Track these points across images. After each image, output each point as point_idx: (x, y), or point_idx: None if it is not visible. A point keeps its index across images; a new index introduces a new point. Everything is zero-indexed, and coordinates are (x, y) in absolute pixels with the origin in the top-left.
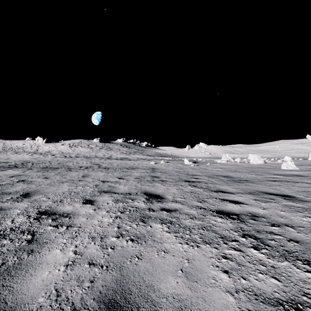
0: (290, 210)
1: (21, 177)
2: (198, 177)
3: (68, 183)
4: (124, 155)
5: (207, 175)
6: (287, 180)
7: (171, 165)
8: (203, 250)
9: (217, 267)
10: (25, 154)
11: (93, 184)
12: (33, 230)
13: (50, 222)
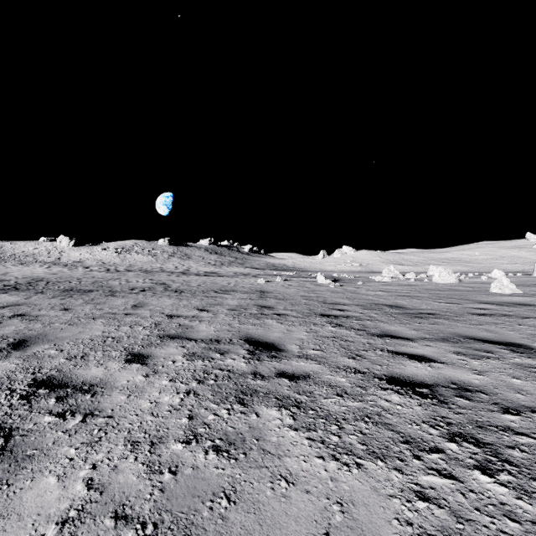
0: (531, 375)
1: (19, 308)
2: (344, 307)
3: (105, 319)
4: (211, 268)
5: (360, 303)
6: (507, 313)
7: (294, 286)
8: (372, 476)
9: (410, 525)
10: (37, 265)
11: (150, 321)
12: (12, 425)
13: (52, 406)
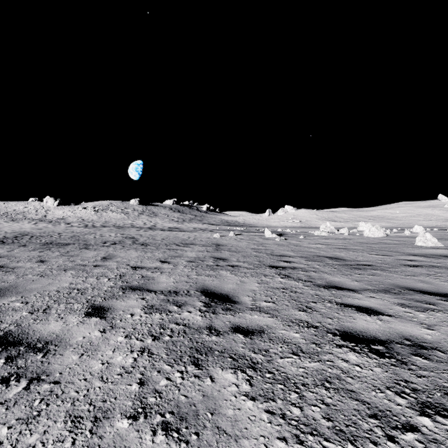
0: None
1: None
2: (290, 259)
3: (75, 271)
4: (174, 224)
5: (304, 255)
6: (436, 265)
7: (245, 240)
8: None
9: None
10: (26, 222)
11: (115, 273)
12: None
13: None
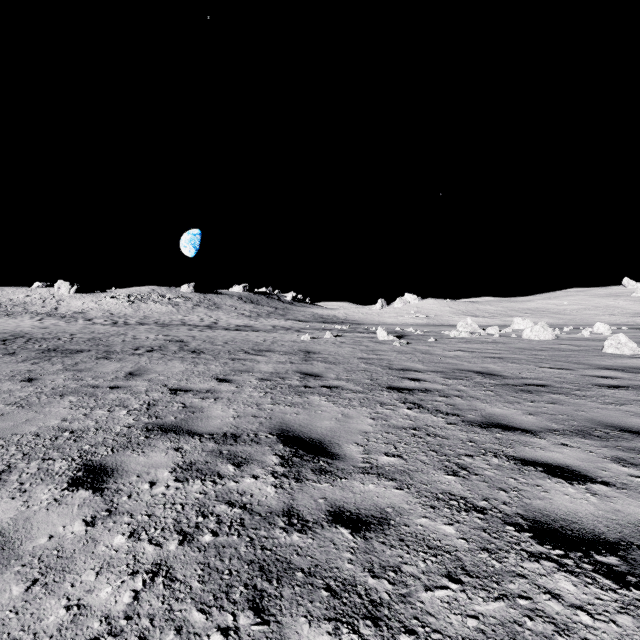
0: None
1: None
2: (418, 375)
3: (77, 397)
4: (245, 320)
5: (439, 369)
6: None
7: (348, 344)
8: None
9: None
10: (27, 317)
11: (142, 400)
12: None
13: None
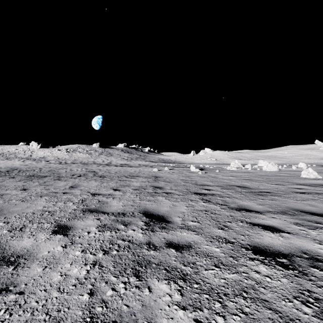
0: None
1: None
2: (209, 187)
3: (48, 197)
4: (124, 161)
5: (219, 185)
6: (318, 192)
7: (176, 173)
8: None
9: None
10: (17, 160)
11: (79, 198)
12: None
13: None
